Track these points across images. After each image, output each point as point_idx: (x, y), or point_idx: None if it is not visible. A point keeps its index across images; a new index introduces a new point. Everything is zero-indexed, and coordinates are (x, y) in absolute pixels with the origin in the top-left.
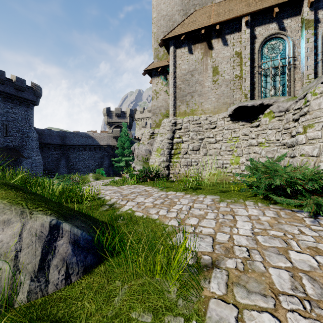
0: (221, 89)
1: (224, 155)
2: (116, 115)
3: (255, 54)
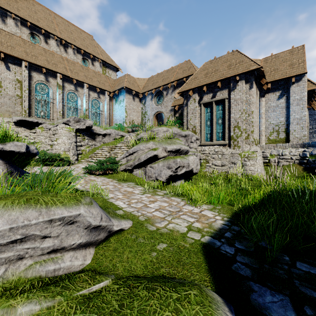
0: (4, 100)
1: None
2: None
3: (31, 87)
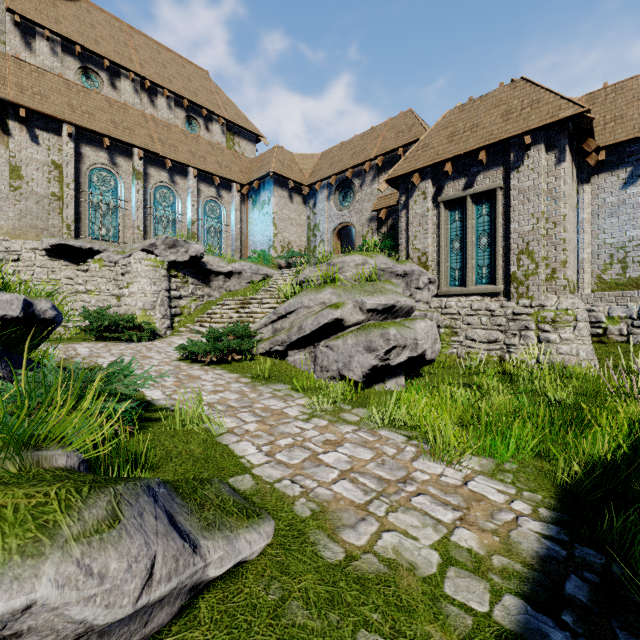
0: (27, 204)
1: None
2: None
3: (82, 177)
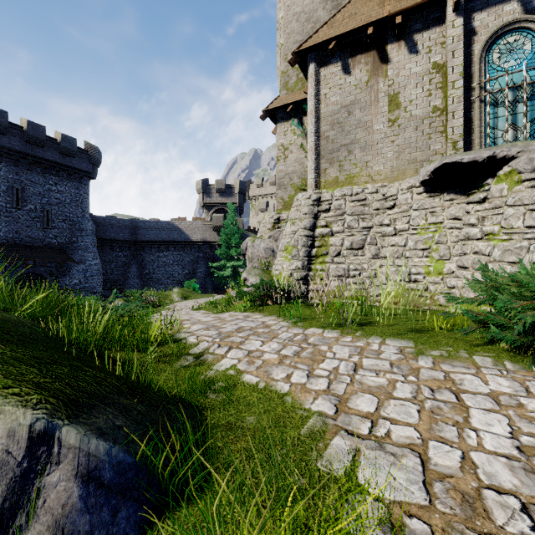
0: (404, 135)
1: (413, 257)
2: (217, 192)
3: (473, 64)
